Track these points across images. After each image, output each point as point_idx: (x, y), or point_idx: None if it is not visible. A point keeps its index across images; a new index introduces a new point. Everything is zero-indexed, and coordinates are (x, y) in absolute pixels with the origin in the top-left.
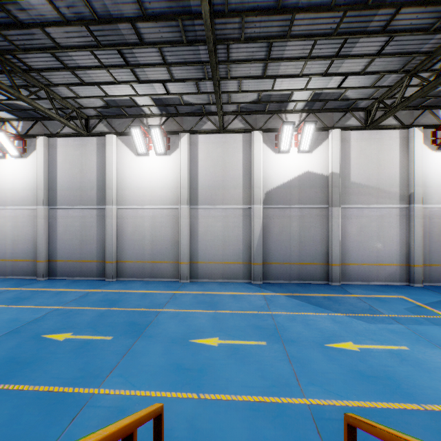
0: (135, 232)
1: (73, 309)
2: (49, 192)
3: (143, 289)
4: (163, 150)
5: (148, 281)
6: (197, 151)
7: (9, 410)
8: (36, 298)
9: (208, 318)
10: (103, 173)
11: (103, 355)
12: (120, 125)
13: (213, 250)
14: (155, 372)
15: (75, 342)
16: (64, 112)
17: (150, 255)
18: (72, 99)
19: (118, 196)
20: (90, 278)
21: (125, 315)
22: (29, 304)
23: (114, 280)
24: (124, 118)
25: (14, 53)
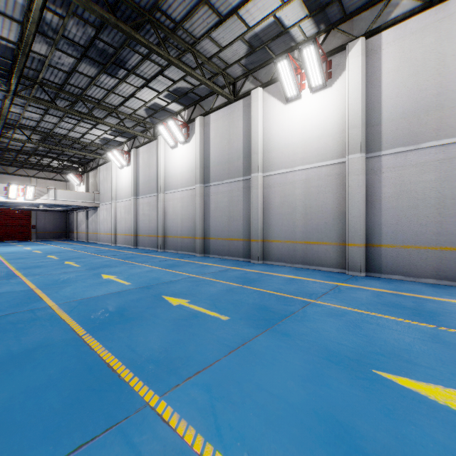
0: (283, 203)
1: (206, 279)
2: (204, 170)
3: (291, 274)
4: (321, 80)
5: (299, 268)
6: (379, 62)
7: (54, 370)
8: (184, 266)
9: (418, 336)
10: (249, 138)
11: (203, 339)
12: (266, 74)
13: (413, 225)
14: (276, 417)
15: (185, 310)
16: (214, 83)
17: (302, 234)
18: (216, 56)
19: (264, 161)
20: (237, 258)
21: (257, 297)
22: (176, 269)
23: (260, 263)
24: (270, 63)
25: (158, 6)
